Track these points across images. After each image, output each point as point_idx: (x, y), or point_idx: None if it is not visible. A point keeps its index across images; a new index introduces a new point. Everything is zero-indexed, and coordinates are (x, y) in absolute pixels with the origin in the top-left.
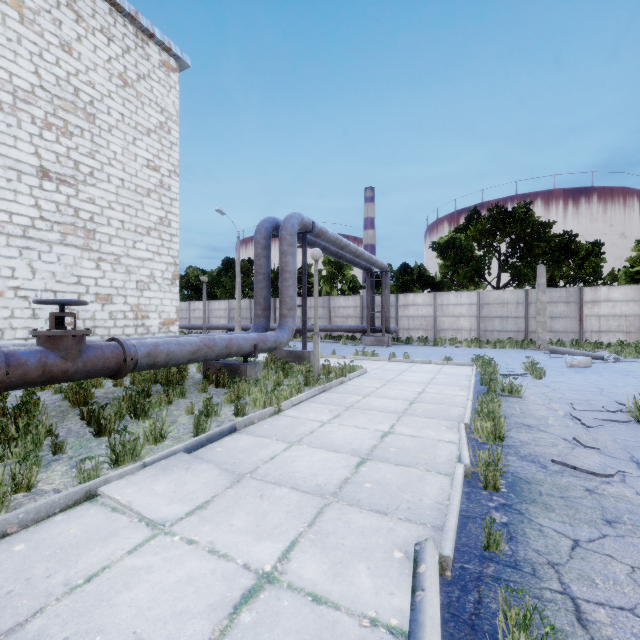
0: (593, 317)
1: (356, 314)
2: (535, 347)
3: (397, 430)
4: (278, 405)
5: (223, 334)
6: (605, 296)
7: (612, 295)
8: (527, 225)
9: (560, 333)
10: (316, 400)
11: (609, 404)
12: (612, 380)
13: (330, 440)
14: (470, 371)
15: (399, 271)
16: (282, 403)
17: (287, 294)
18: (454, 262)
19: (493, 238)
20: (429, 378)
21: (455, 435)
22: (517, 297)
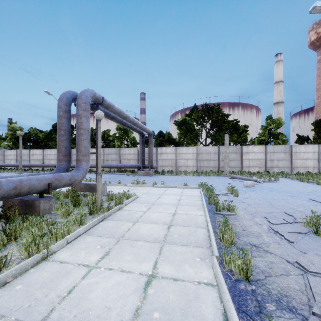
0: (246, 160)
1: (135, 158)
2: (224, 175)
3: (160, 270)
4: (47, 250)
5: (23, 175)
6: (251, 150)
7: (254, 150)
8: (219, 114)
9: (233, 167)
10: (93, 231)
11: (283, 215)
12: (270, 195)
13: (87, 307)
14: (199, 192)
15: (158, 135)
16: (54, 245)
17: (82, 145)
18: (185, 132)
19: (203, 120)
20: (177, 200)
21: (210, 270)
22: (214, 150)
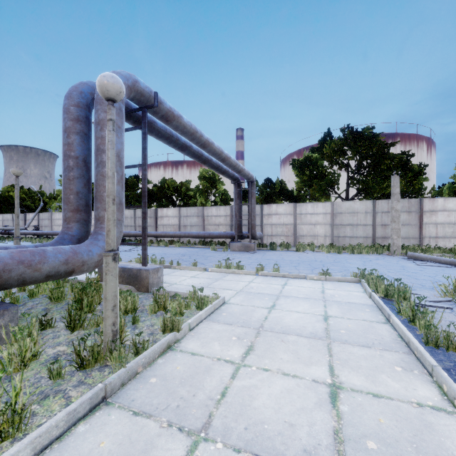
0: (431, 225)
1: (226, 222)
2: (388, 252)
3: None
4: None
5: None
6: (441, 206)
7: (447, 205)
8: (375, 143)
9: (403, 239)
10: None
11: None
12: None
13: None
14: (364, 294)
15: (263, 185)
16: None
17: (104, 186)
18: (309, 178)
19: (344, 156)
20: (320, 317)
21: None
22: (366, 207)
